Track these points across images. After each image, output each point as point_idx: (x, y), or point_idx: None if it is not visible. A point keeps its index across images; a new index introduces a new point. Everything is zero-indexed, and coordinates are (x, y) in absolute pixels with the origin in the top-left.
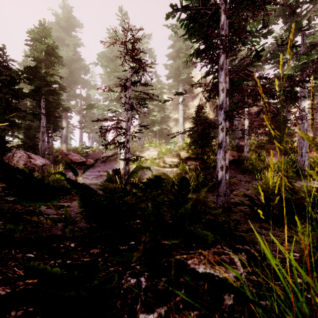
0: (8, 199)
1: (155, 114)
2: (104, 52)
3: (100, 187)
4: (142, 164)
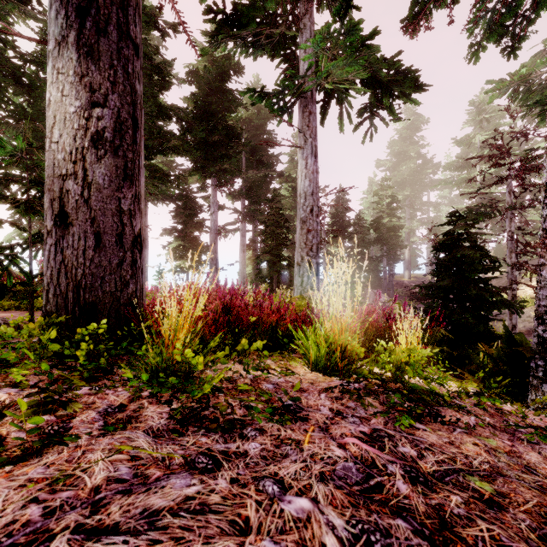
0: None
1: None
2: (449, 164)
3: None
4: None
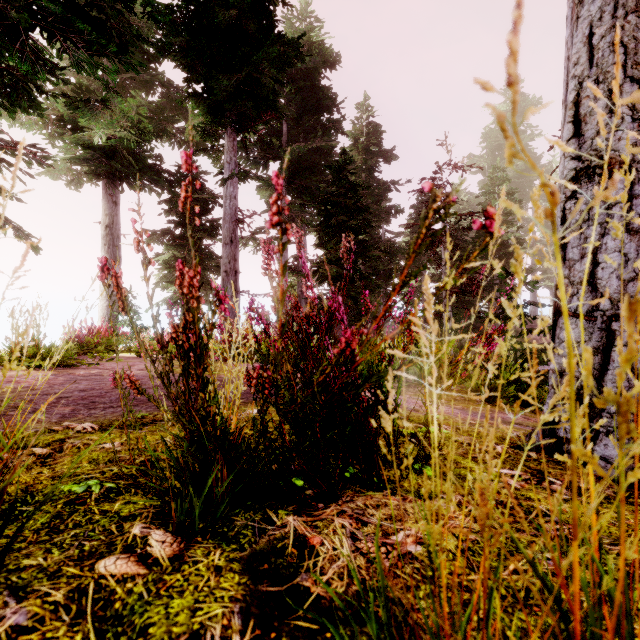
0: None
1: None
2: None
3: None
4: None
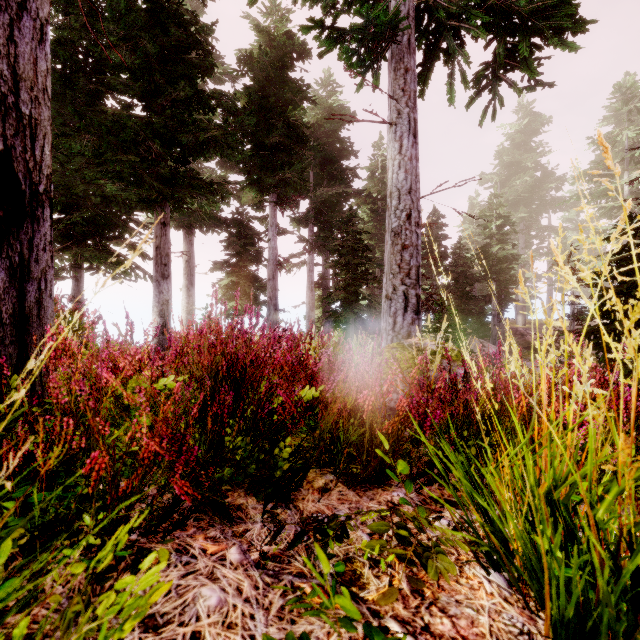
0: None
1: None
2: (583, 172)
3: None
4: None
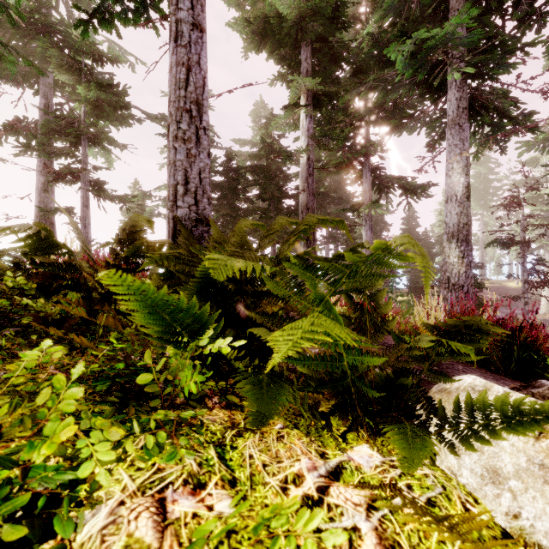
0: None
1: None
2: (516, 182)
3: None
4: None
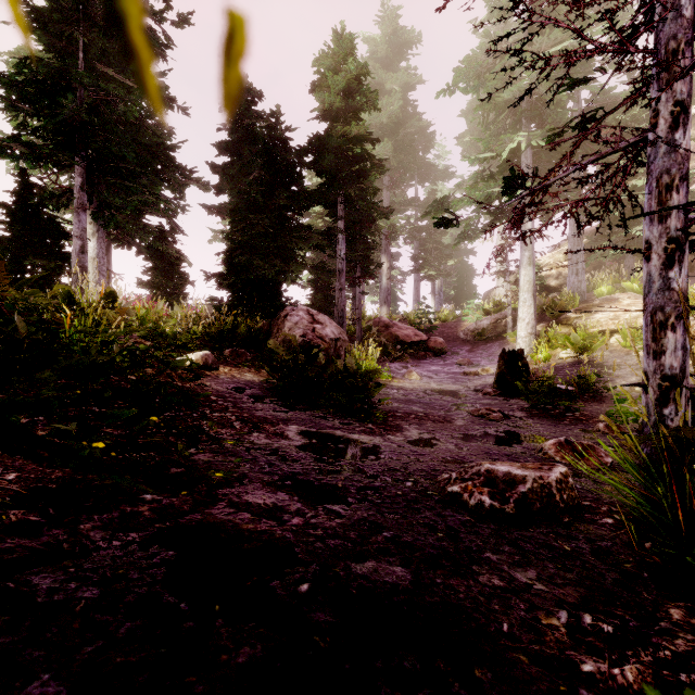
0: (247, 404)
1: (640, 184)
2: (470, 57)
3: (466, 401)
4: (595, 346)
